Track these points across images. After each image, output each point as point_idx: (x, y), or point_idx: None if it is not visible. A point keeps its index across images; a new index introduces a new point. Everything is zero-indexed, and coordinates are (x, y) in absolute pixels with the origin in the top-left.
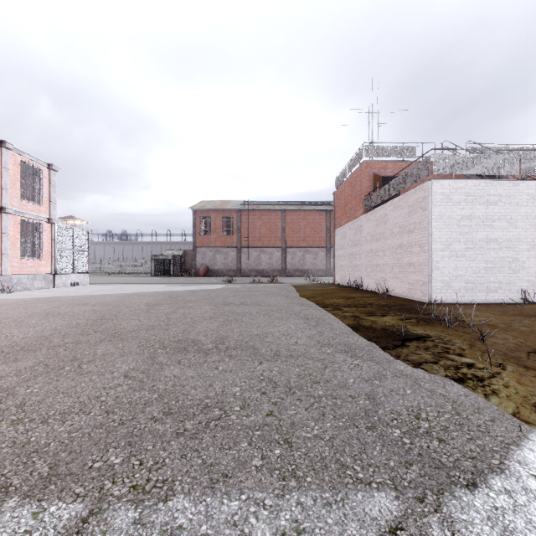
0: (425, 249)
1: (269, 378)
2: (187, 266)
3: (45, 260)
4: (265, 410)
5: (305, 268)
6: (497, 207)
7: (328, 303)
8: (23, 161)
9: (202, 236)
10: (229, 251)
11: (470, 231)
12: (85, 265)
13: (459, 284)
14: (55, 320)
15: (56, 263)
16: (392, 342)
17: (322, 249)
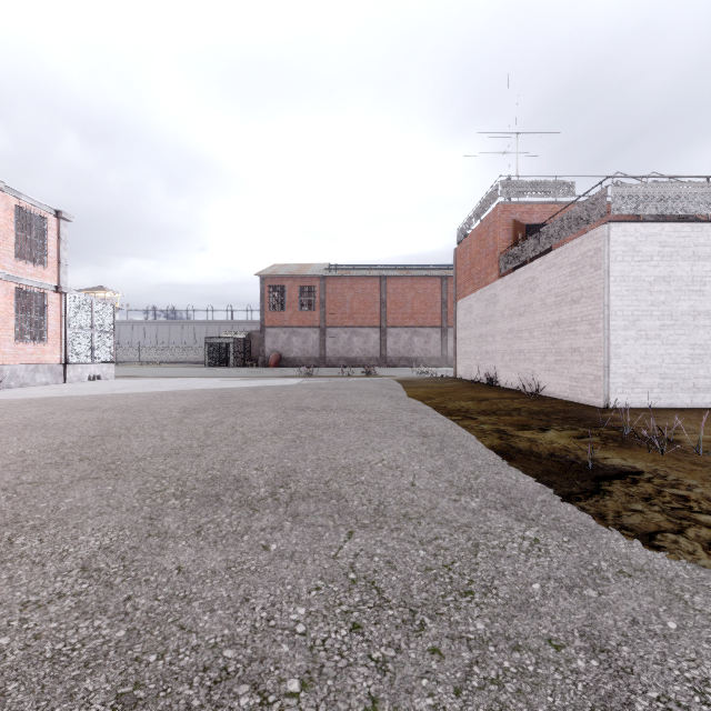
0: (598, 327)
1: (367, 579)
2: (253, 353)
3: (52, 345)
4: (360, 694)
5: (413, 356)
6: (710, 263)
7: (453, 408)
8: (20, 205)
9: (272, 312)
10: (310, 333)
11: (667, 300)
12: (109, 352)
13: (651, 379)
14: (32, 436)
15: (68, 349)
16: (579, 485)
17: (436, 330)
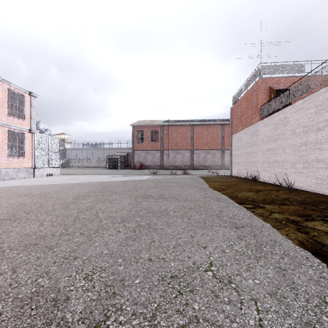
0: None
1: None
2: (129, 163)
3: (27, 159)
4: None
5: (206, 164)
6: None
7: (242, 197)
8: (10, 89)
9: (138, 143)
10: (156, 153)
11: None
12: (57, 162)
13: None
14: None
15: (35, 160)
16: None
17: (218, 151)
